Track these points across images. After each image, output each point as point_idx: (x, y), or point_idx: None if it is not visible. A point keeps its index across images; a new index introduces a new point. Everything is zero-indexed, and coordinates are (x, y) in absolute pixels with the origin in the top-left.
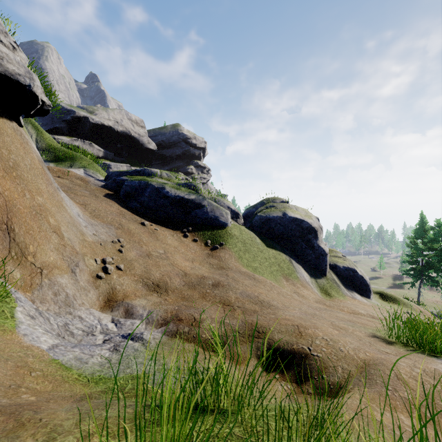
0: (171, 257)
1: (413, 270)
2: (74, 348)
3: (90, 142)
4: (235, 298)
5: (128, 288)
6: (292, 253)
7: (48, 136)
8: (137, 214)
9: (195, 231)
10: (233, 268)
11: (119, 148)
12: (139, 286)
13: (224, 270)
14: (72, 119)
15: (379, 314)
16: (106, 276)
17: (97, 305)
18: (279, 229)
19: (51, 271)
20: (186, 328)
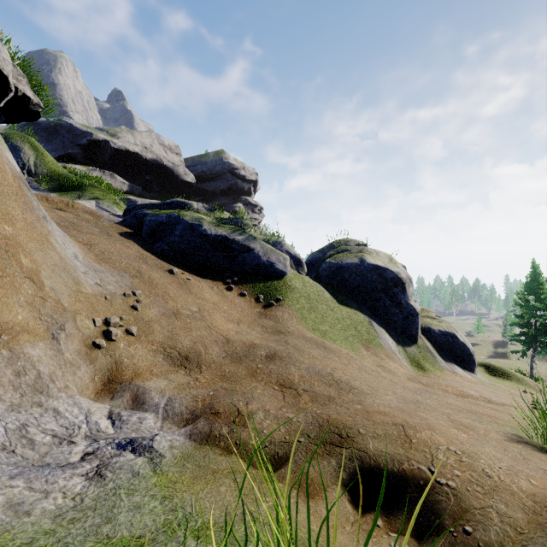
0: (208, 317)
1: (524, 335)
2: (16, 479)
3: (111, 173)
4: (299, 376)
5: (142, 362)
6: (372, 312)
7: (51, 159)
8: (164, 259)
9: (242, 281)
10: (294, 332)
11: (148, 180)
12: (159, 358)
13: (282, 335)
14: (88, 143)
15: (495, 396)
16: (108, 344)
17: (90, 389)
18: (354, 280)
19: (16, 336)
20: (225, 428)
